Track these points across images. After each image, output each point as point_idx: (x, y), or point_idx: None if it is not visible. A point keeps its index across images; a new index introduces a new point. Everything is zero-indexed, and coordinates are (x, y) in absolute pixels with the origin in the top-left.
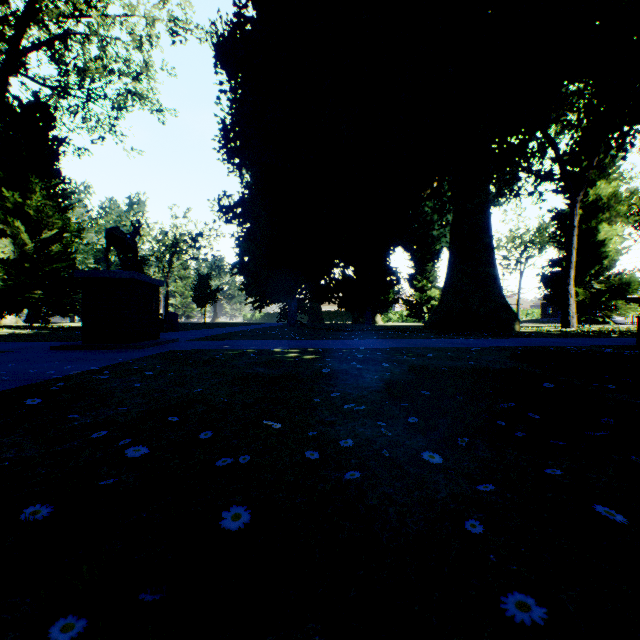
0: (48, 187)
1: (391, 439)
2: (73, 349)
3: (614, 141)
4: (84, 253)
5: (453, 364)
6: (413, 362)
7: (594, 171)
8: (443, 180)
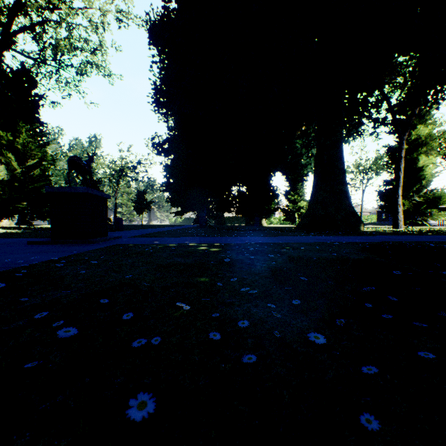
0: (31, 129)
1: (280, 319)
2: (44, 244)
3: (430, 96)
4: (57, 176)
5: (320, 255)
6: (291, 253)
7: (415, 118)
8: (309, 125)
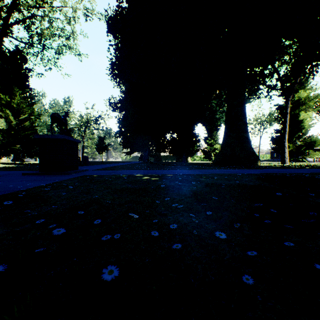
0: (23, 93)
1: (197, 224)
2: (34, 174)
3: (308, 70)
4: (41, 126)
5: (228, 182)
6: (207, 181)
7: (297, 85)
8: (221, 89)
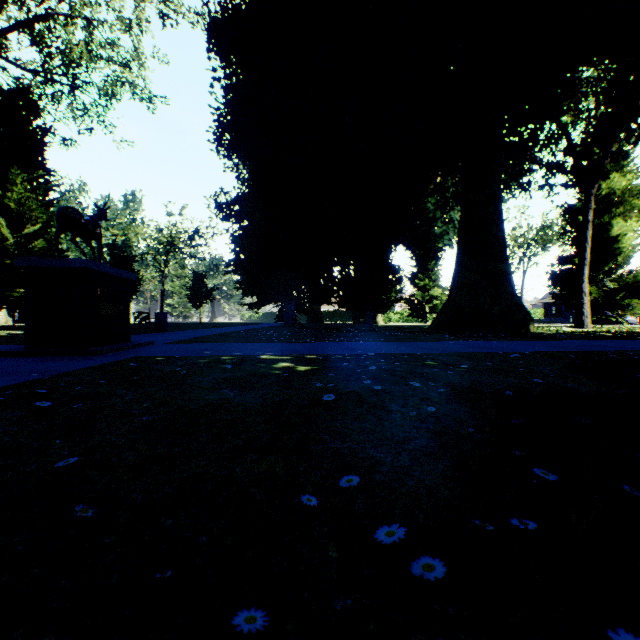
0: (31, 179)
1: None
2: (10, 356)
3: (637, 126)
4: (76, 251)
5: (507, 381)
6: (448, 377)
7: (607, 163)
8: (447, 175)
